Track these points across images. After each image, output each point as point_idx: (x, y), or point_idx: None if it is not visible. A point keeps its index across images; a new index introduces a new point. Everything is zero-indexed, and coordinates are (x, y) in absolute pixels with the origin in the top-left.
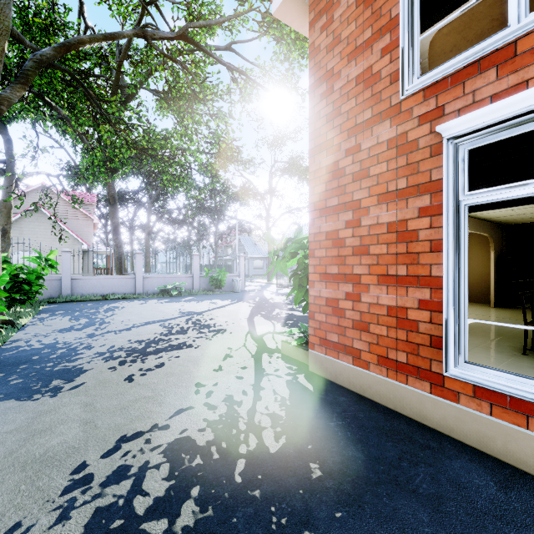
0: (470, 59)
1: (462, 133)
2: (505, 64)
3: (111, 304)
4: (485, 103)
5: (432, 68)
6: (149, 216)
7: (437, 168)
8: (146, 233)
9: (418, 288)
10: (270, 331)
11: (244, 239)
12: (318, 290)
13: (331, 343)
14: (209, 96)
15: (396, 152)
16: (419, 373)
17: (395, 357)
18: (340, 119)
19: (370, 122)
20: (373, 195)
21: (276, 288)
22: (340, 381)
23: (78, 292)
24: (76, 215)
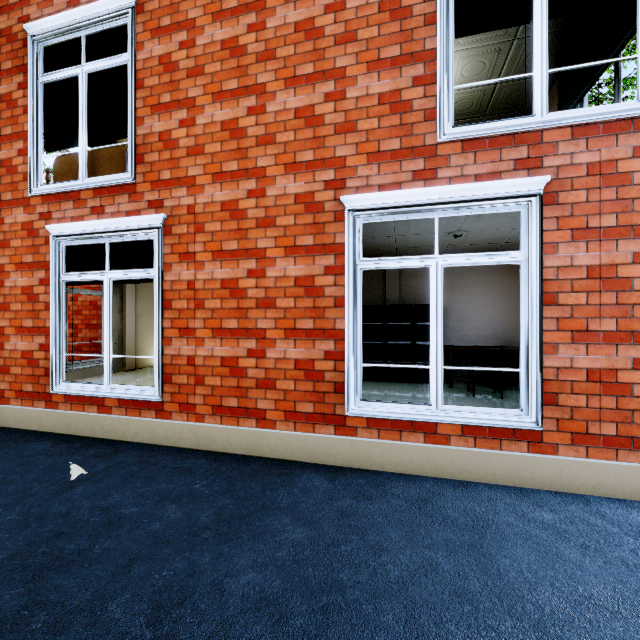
0: (63, 189)
1: (59, 234)
2: (77, 201)
3: None
4: (69, 220)
5: (56, 180)
6: None
7: (49, 253)
8: None
9: (39, 335)
10: None
11: None
12: None
13: None
14: None
15: (27, 234)
16: (40, 396)
17: (27, 389)
18: None
19: (11, 203)
20: (13, 263)
21: None
22: None
23: None
24: None
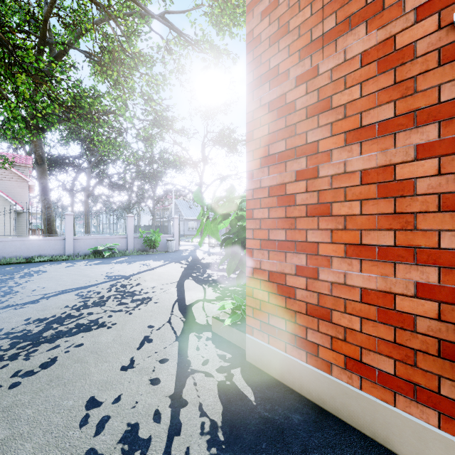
0: None
1: None
2: None
3: (33, 267)
4: None
5: None
6: (89, 180)
7: (452, 80)
8: (85, 195)
9: (415, 265)
10: (200, 299)
11: (179, 203)
12: (258, 261)
13: (276, 330)
14: (137, 49)
15: (376, 67)
16: (417, 393)
17: (375, 363)
18: (289, 38)
19: (332, 33)
20: (338, 133)
21: (208, 247)
22: (287, 381)
23: None
24: (9, 176)
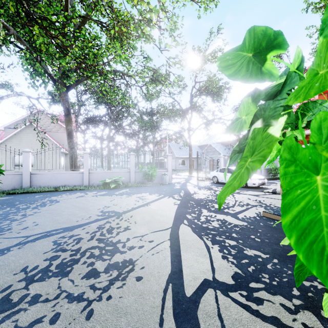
0: None
1: None
2: None
3: (54, 196)
4: None
5: None
6: (110, 130)
7: None
8: (108, 141)
9: None
10: (208, 278)
11: (172, 145)
12: None
13: None
14: None
15: None
16: None
17: None
18: None
19: None
20: None
21: (197, 180)
22: None
23: (37, 184)
24: (60, 130)
